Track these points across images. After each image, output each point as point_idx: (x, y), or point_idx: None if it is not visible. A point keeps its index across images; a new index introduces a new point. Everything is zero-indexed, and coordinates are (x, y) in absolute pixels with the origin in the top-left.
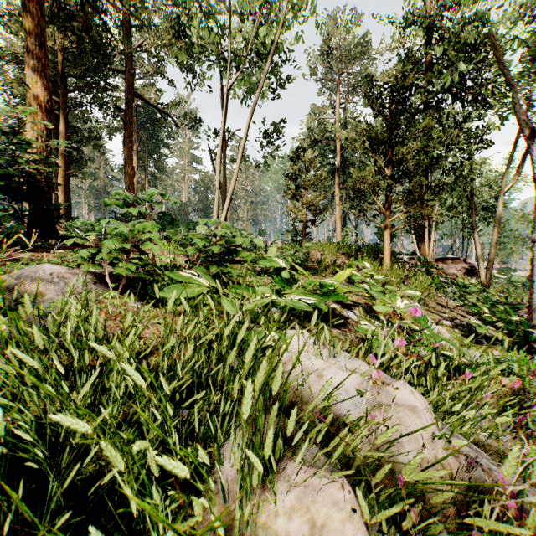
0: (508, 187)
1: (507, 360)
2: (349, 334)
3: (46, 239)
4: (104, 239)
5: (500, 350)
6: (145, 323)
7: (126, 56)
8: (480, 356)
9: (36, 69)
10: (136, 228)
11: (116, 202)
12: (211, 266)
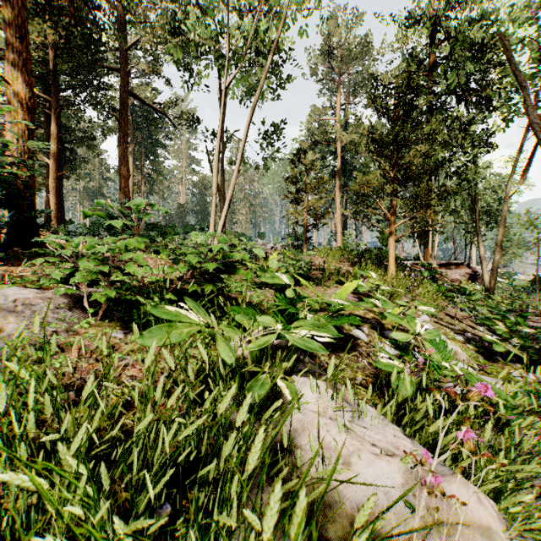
0: (513, 191)
1: (539, 391)
2: (361, 360)
3: (29, 248)
4: (82, 257)
5: (525, 375)
6: (126, 361)
7: (120, 54)
8: (515, 393)
9: (17, 63)
10: (118, 245)
11: (98, 212)
12: (206, 285)
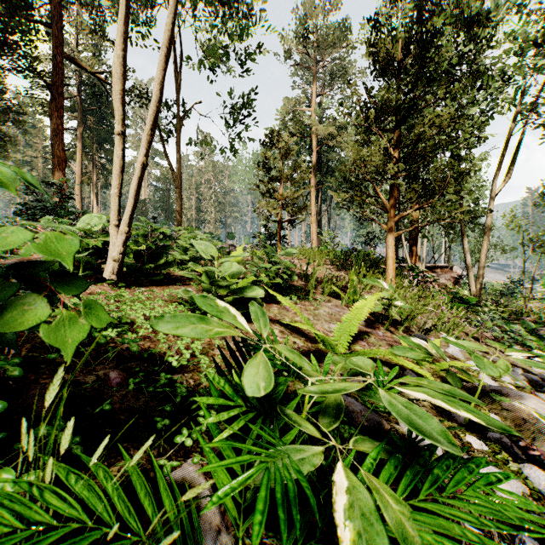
0: (500, 189)
1: None
2: None
3: None
4: None
5: None
6: None
7: (53, 7)
8: None
9: None
10: None
11: None
12: None
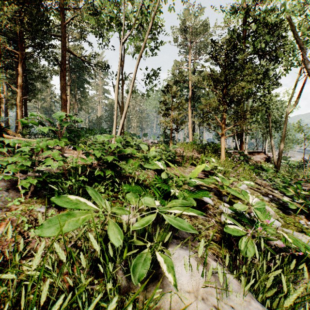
0: (290, 110)
1: None
2: (211, 219)
3: None
4: (17, 153)
5: None
6: None
7: (61, 27)
8: None
9: None
10: (40, 145)
11: (32, 121)
12: (107, 171)
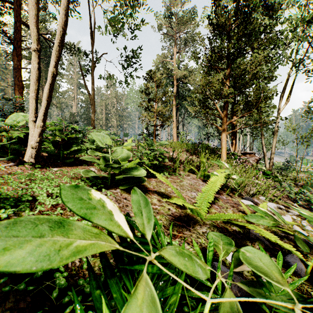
0: (283, 108)
1: None
2: None
3: None
4: None
5: None
6: None
7: None
8: None
9: None
10: None
11: None
12: None
